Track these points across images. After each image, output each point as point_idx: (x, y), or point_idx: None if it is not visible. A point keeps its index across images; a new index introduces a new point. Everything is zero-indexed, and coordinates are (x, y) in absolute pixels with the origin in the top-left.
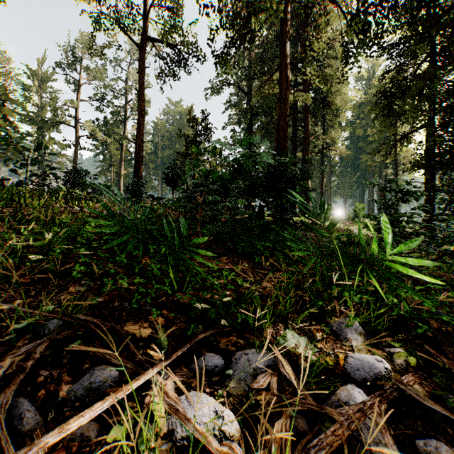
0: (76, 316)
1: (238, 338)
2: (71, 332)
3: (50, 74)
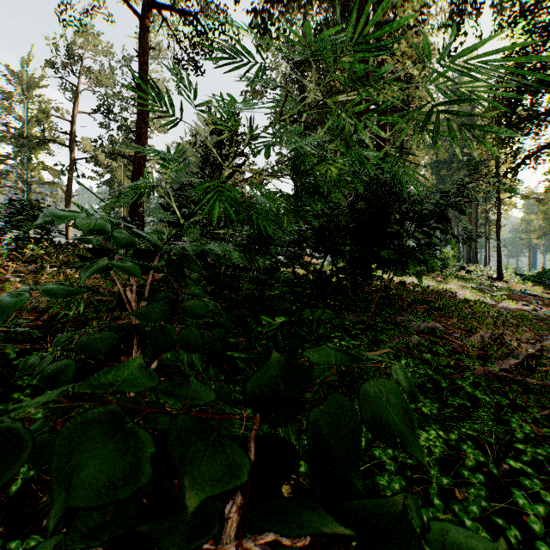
0: None
1: None
2: None
3: (38, 78)
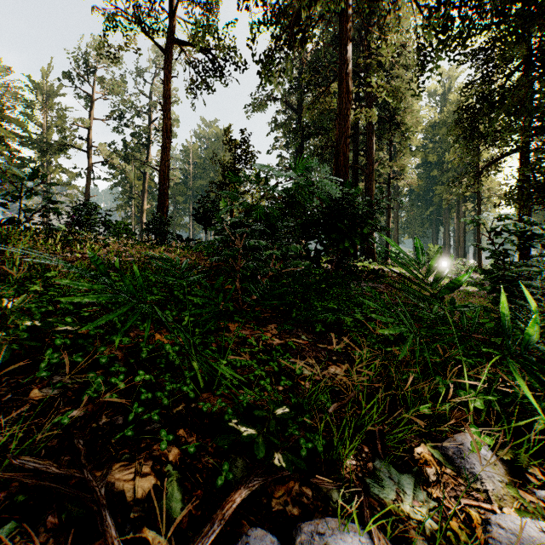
0: (19, 464)
1: (302, 485)
2: (6, 495)
3: (57, 87)
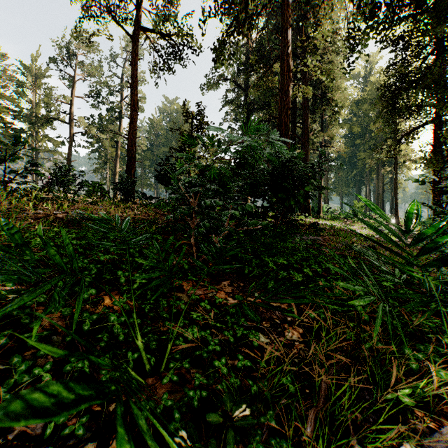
0: None
1: None
2: None
3: (44, 70)
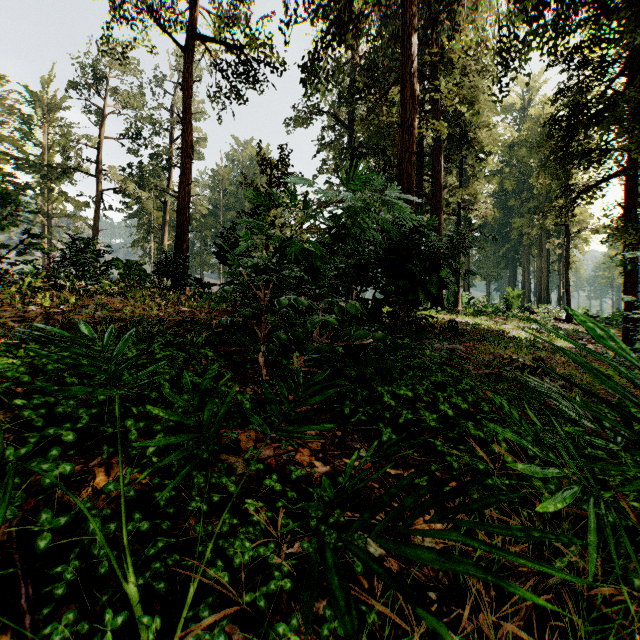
0: None
1: None
2: None
3: (60, 99)
